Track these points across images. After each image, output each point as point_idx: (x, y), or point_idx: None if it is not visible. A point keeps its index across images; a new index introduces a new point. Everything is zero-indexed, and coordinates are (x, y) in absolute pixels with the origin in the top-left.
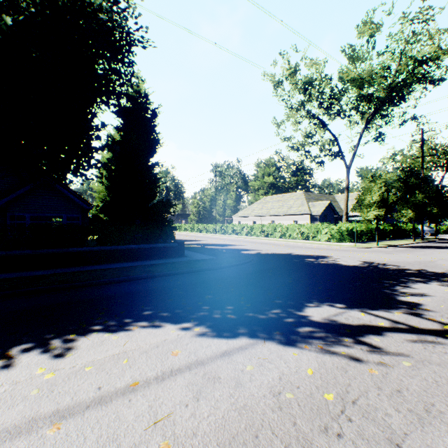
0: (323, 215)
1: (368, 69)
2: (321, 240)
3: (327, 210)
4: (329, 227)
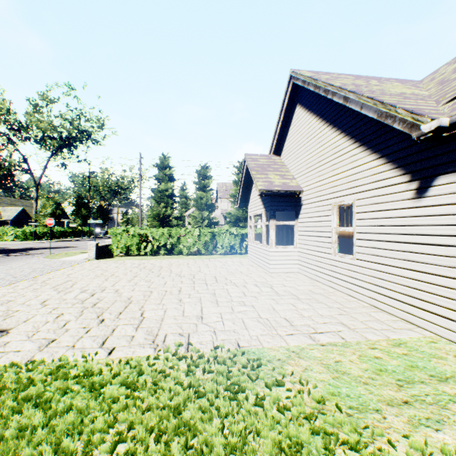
0: (18, 220)
1: (46, 126)
2: (9, 240)
3: (22, 215)
4: (16, 230)
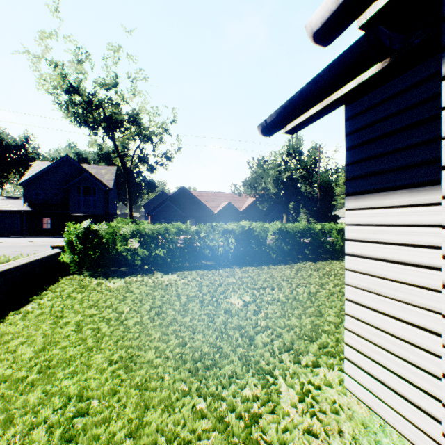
0: None
1: None
2: None
3: None
4: None
